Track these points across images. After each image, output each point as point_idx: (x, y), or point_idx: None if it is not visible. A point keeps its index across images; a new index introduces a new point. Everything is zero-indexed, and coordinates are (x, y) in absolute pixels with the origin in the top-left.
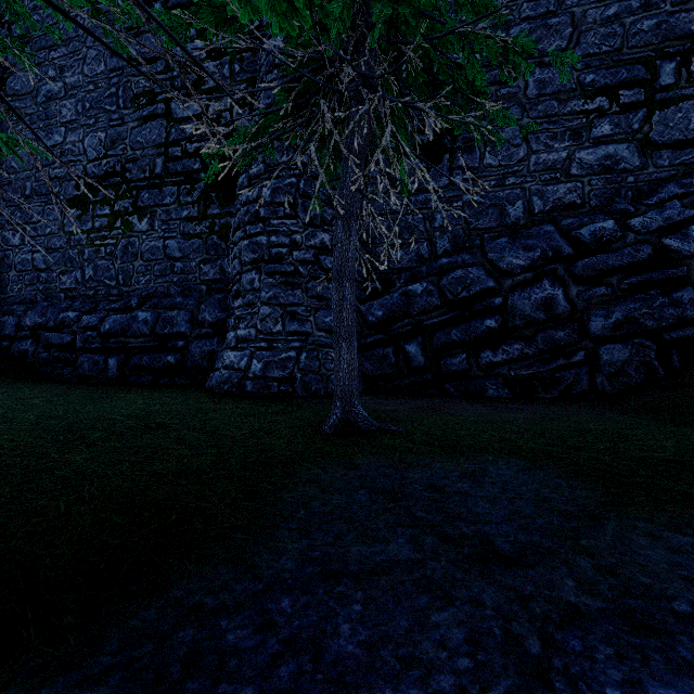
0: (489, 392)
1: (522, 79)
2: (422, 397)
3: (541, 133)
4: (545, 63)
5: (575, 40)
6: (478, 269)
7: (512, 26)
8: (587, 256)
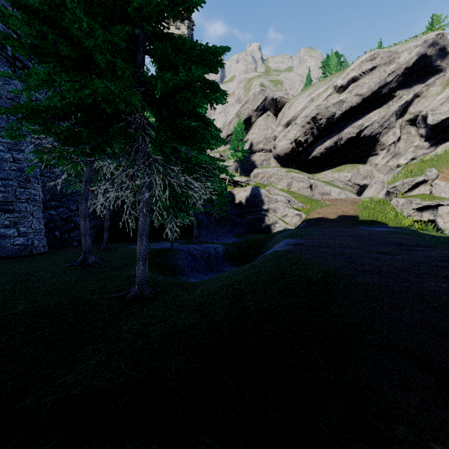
0: (74, 244)
1: None
2: (69, 247)
3: None
4: None
5: None
6: (66, 209)
7: None
8: None
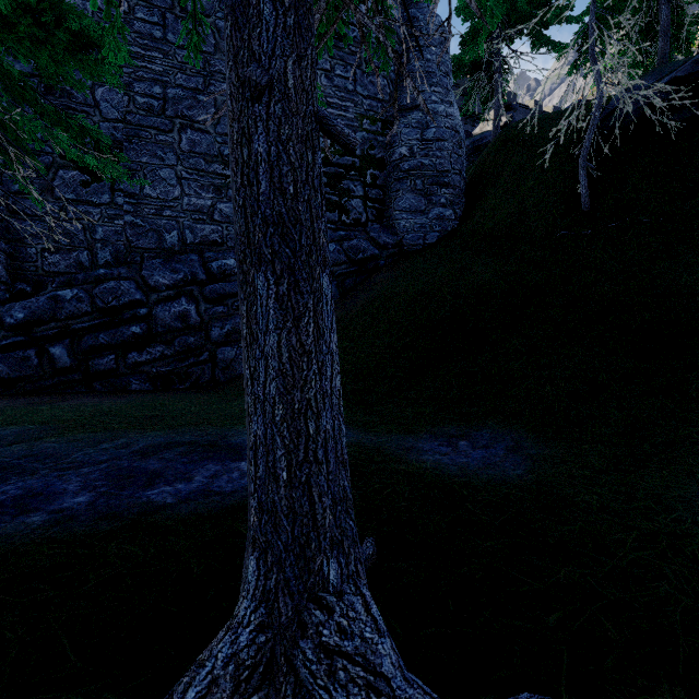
0: (133, 386)
1: (177, 133)
2: (58, 395)
3: (192, 182)
4: (196, 128)
5: (217, 119)
6: (131, 283)
7: (169, 87)
8: (216, 283)
